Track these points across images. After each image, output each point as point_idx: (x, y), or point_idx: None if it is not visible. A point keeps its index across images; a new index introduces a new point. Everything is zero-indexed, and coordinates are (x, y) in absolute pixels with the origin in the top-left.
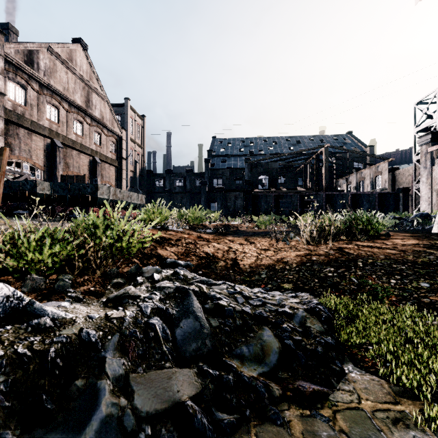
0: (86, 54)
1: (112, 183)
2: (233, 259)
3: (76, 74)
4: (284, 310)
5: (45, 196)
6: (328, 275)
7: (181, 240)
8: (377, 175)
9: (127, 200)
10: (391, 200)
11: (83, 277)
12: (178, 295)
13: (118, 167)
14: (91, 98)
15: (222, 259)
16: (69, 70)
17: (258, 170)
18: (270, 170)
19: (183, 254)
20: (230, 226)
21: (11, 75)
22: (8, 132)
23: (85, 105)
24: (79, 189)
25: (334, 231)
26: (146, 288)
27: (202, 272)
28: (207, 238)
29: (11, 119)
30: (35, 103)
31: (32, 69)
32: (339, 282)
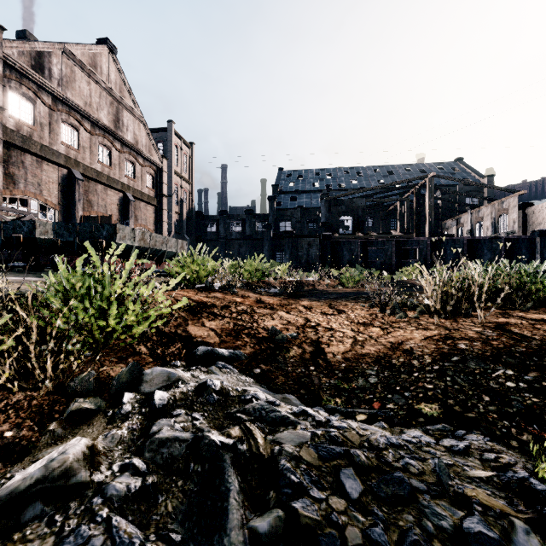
0: (115, 59)
1: (150, 227)
2: (313, 341)
3: (101, 85)
4: (480, 532)
5: (49, 243)
6: (508, 386)
7: (230, 307)
8: (501, 214)
9: (161, 248)
10: (524, 247)
11: (8, 398)
12: (194, 467)
13: (158, 206)
14: (121, 116)
15: (296, 343)
16: (92, 80)
17: (338, 209)
18: (355, 209)
19: (231, 333)
20: (304, 284)
21: (14, 84)
22: (10, 159)
23: (114, 125)
24: (90, 232)
25: (484, 295)
26: (129, 434)
27: (261, 369)
28: (271, 303)
29: (14, 142)
30: (47, 122)
31: (42, 77)
32: (540, 405)
